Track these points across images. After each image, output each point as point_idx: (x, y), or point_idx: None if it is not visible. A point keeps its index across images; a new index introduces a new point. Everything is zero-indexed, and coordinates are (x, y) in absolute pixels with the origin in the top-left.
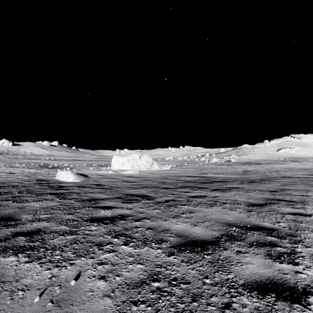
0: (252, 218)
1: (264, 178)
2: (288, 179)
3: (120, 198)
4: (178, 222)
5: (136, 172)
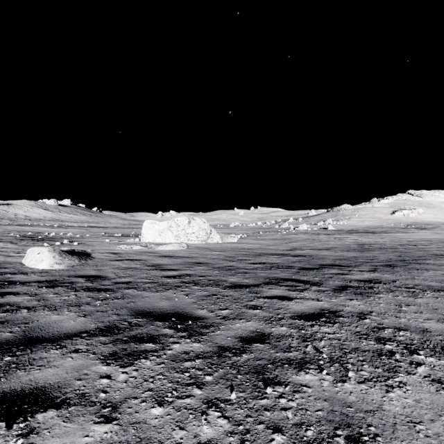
0: None
1: (404, 257)
2: None
3: (111, 333)
4: None
5: (182, 247)
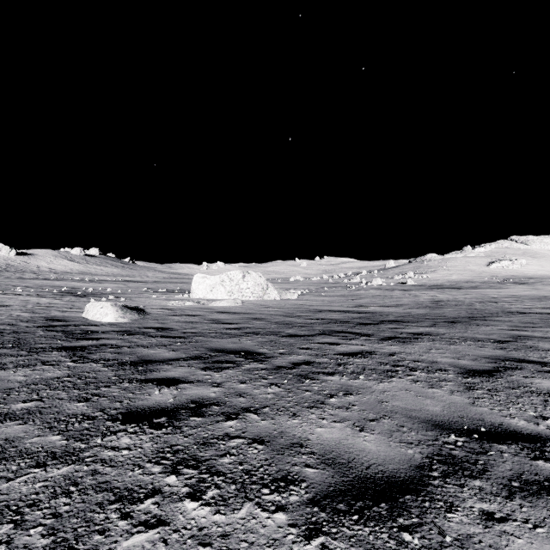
0: (483, 408)
1: (474, 314)
2: (519, 317)
3: (200, 359)
4: (324, 421)
5: (237, 303)
